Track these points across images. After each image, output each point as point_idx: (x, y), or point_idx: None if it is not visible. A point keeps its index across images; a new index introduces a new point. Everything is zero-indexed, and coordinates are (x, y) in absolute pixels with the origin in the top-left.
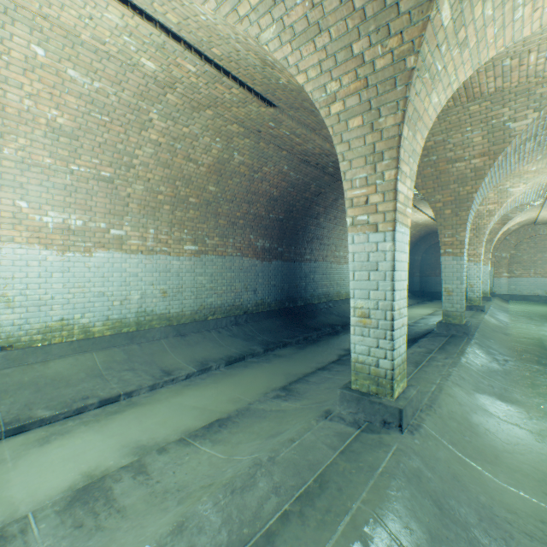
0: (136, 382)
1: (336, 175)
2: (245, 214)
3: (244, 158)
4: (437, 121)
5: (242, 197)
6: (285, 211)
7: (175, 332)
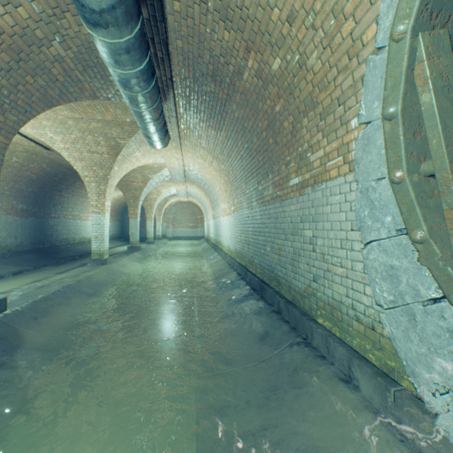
0: None
1: (77, 173)
2: (12, 188)
3: (19, 160)
4: None
5: (11, 178)
6: (39, 187)
7: None
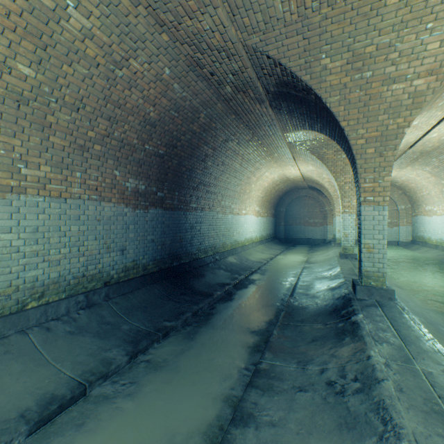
0: None
1: (232, 102)
2: (105, 137)
3: (90, 23)
4: (396, 3)
5: (96, 105)
6: (166, 144)
7: None
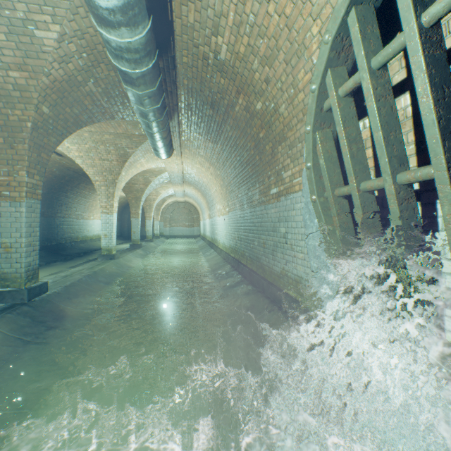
0: None
1: (83, 175)
2: None
3: None
4: None
5: None
6: (48, 189)
7: None
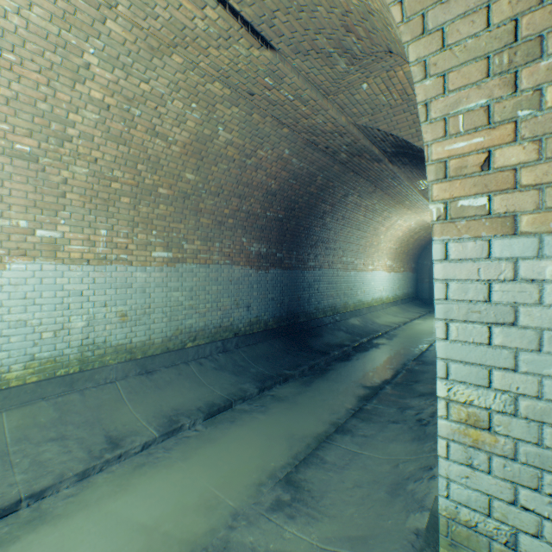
0: (57, 467)
1: (349, 164)
2: (236, 212)
3: (231, 136)
4: None
5: (231, 189)
6: (285, 209)
7: (139, 368)
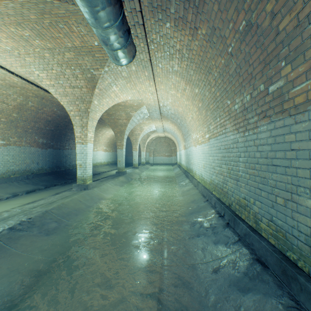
0: None
1: None
2: (33, 127)
3: (34, 104)
4: (112, 108)
5: (32, 119)
6: (55, 126)
7: None
